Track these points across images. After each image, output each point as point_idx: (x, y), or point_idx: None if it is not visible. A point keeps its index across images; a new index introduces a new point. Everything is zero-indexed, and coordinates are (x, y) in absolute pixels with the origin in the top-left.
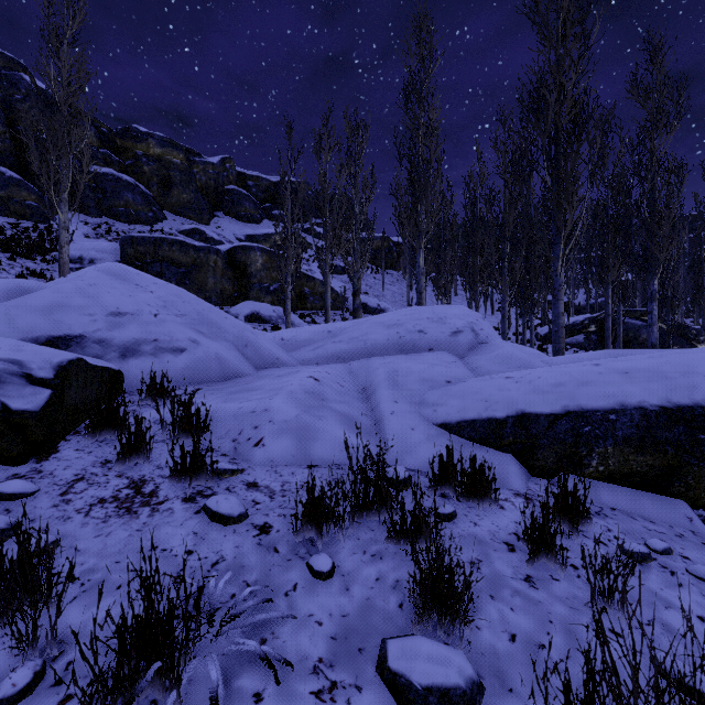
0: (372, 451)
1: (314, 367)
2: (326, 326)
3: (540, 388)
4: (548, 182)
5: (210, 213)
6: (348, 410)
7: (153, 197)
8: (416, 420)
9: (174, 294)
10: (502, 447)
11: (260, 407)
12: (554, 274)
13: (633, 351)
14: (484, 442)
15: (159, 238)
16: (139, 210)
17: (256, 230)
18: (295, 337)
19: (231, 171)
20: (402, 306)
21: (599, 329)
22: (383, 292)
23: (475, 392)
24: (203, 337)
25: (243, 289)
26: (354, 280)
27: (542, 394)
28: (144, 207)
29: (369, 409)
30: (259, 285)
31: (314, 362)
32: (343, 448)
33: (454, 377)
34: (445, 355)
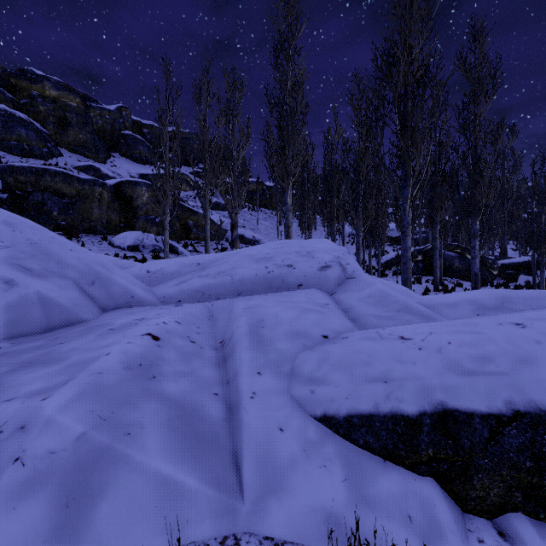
0: (212, 499)
1: (168, 310)
2: (196, 258)
3: (458, 363)
4: (398, 132)
5: (107, 153)
6: (190, 391)
7: (49, 135)
8: (287, 408)
9: (1, 221)
10: (418, 466)
11: (15, 419)
12: (403, 213)
13: (514, 294)
14: (388, 454)
15: (40, 169)
16: (32, 145)
17: (148, 170)
18: (162, 269)
19: (127, 118)
20: (273, 238)
21: (425, 259)
22: (258, 226)
23: (365, 362)
24: (25, 275)
25: (130, 220)
26: (232, 215)
27: (467, 377)
28: (39, 143)
29: (223, 380)
30: (145, 217)
31: (176, 299)
32: (155, 506)
33: (331, 329)
34: (316, 294)
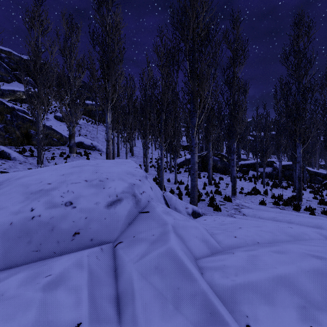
0: None
1: None
2: None
3: None
4: (189, 75)
5: None
6: None
7: None
8: None
9: None
10: None
11: None
12: (192, 136)
13: None
14: None
15: None
16: None
17: (2, 86)
18: None
19: None
20: None
21: (202, 161)
22: (97, 135)
23: None
24: None
25: None
26: (69, 127)
27: None
28: None
29: None
30: None
31: None
32: None
33: None
34: (76, 276)
